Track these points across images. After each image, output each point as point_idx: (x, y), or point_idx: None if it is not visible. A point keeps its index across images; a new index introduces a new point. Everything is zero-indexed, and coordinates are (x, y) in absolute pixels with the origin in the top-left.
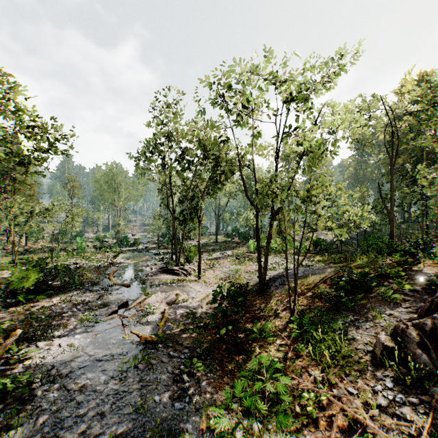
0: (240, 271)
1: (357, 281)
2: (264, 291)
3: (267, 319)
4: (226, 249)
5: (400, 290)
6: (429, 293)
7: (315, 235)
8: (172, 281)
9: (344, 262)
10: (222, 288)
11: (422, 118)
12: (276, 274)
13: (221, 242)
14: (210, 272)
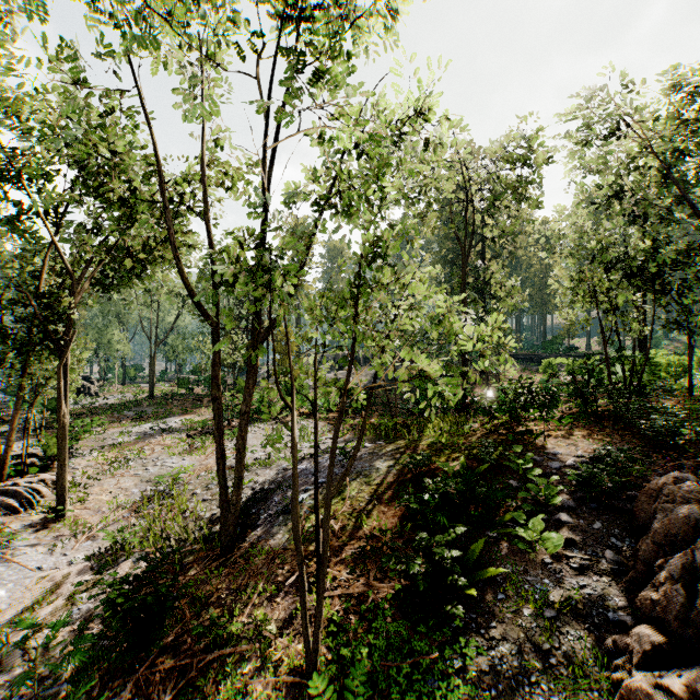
0: (187, 473)
1: (459, 499)
2: (235, 543)
3: (231, 678)
4: (170, 414)
5: (542, 510)
6: (598, 511)
7: (341, 376)
8: None
9: (408, 437)
10: (122, 541)
11: (509, 185)
12: (270, 475)
13: (163, 398)
14: (106, 483)
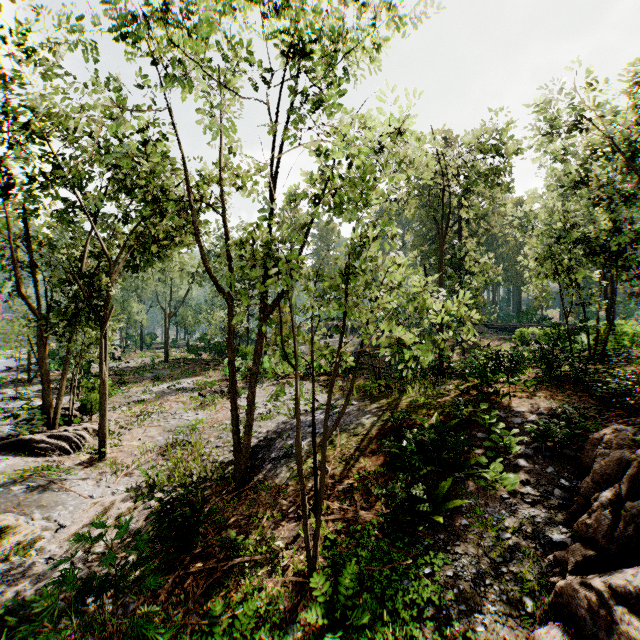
0: (202, 425)
1: (432, 446)
2: (246, 480)
3: (248, 578)
4: (182, 375)
5: (503, 457)
6: (551, 459)
7: (331, 344)
8: (15, 477)
9: (389, 396)
10: (153, 478)
11: (481, 173)
12: (272, 427)
13: (176, 362)
14: (135, 432)
